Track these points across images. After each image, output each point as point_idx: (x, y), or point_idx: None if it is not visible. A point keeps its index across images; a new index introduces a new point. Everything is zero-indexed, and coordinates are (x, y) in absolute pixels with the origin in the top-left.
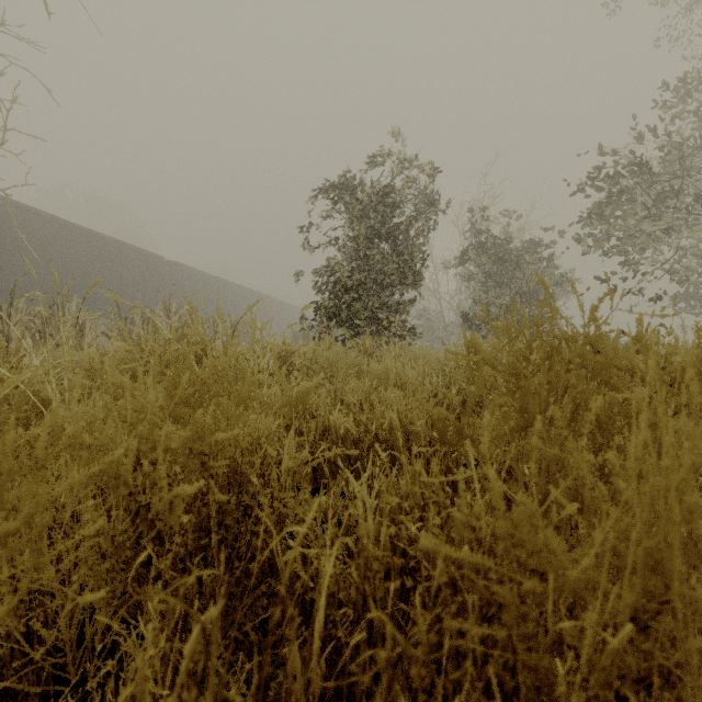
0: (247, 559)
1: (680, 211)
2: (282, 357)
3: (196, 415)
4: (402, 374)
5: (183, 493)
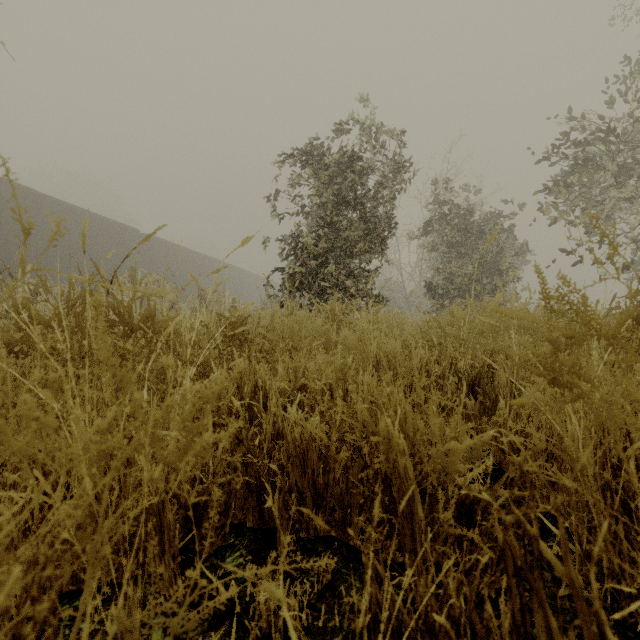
0: None
1: None
2: (232, 323)
3: None
4: (381, 346)
5: None
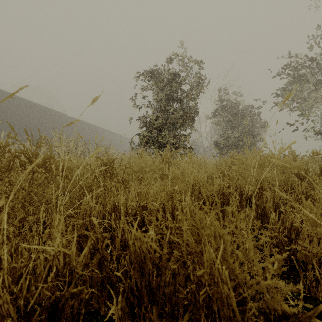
0: None
1: None
2: (105, 163)
3: None
4: (195, 177)
5: None
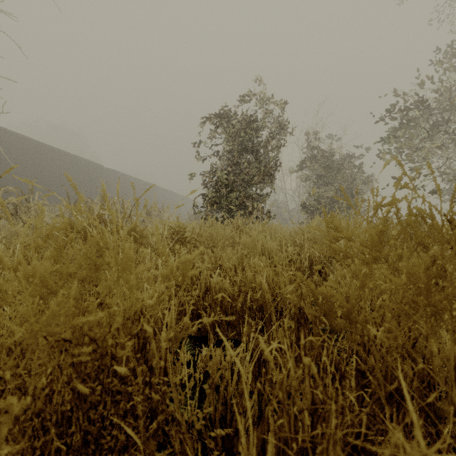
0: (116, 450)
1: (449, 133)
2: (176, 231)
3: (58, 295)
4: (265, 244)
5: (10, 408)
